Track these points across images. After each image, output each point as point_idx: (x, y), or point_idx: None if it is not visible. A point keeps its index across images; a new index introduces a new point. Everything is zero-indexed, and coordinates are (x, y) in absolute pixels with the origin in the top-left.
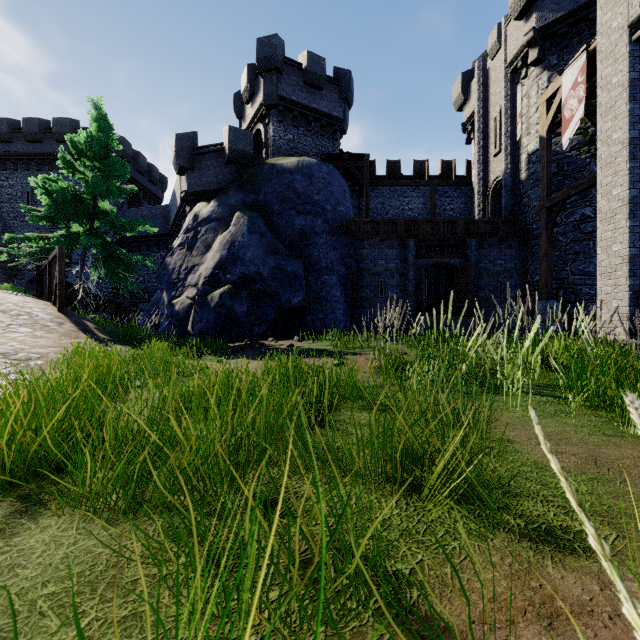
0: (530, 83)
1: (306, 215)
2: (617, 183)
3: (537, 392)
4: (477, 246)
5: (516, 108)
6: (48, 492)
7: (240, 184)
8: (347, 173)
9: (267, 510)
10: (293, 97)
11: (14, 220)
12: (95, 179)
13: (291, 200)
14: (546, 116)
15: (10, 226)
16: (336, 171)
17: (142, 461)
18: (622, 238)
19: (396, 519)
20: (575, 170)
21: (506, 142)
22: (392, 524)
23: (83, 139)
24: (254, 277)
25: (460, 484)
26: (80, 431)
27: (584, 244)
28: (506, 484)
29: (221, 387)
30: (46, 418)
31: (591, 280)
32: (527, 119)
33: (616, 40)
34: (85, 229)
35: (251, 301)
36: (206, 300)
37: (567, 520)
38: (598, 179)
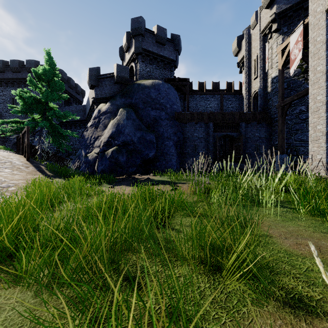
0: (273, 41)
1: (156, 110)
2: (320, 93)
3: (281, 205)
4: (245, 126)
5: (265, 54)
6: (3, 271)
7: (122, 94)
8: (178, 88)
9: (131, 284)
10: (150, 49)
11: (6, 112)
12: (46, 91)
13: (149, 102)
14: (281, 58)
15: (4, 116)
16: (172, 87)
17: (57, 254)
18: (322, 122)
19: (208, 291)
20: (296, 86)
21: (260, 72)
22: (205, 294)
23: (40, 70)
24: (129, 142)
25: (245, 267)
26: (26, 232)
27: (301, 125)
28: (271, 265)
29: (109, 204)
30: (6, 226)
31: (305, 144)
32: (271, 60)
33: (319, 18)
34: (42, 117)
35: (128, 155)
36: (104, 154)
37: (310, 291)
38: (309, 91)
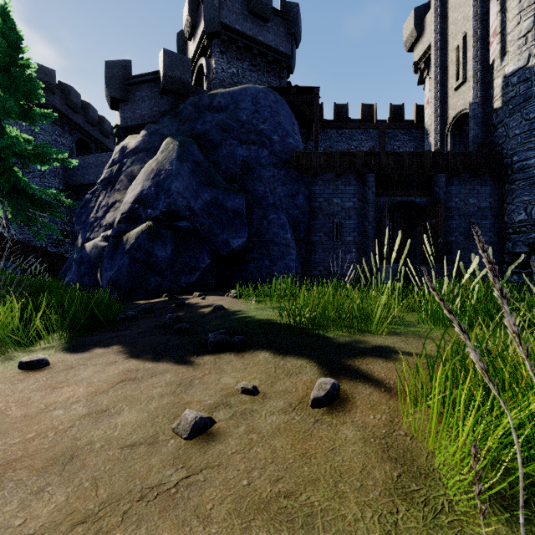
0: None
1: (250, 145)
2: None
3: None
4: (446, 182)
5: (486, 29)
6: None
7: (175, 113)
8: (294, 114)
9: None
10: (237, 26)
11: None
12: None
13: (233, 129)
14: None
15: None
16: (284, 102)
17: None
18: None
19: None
20: None
21: (475, 67)
22: None
23: None
24: (182, 212)
25: None
26: None
27: None
28: None
29: None
30: None
31: None
32: (504, 37)
33: None
34: None
35: (177, 243)
36: (120, 242)
37: None
38: None
